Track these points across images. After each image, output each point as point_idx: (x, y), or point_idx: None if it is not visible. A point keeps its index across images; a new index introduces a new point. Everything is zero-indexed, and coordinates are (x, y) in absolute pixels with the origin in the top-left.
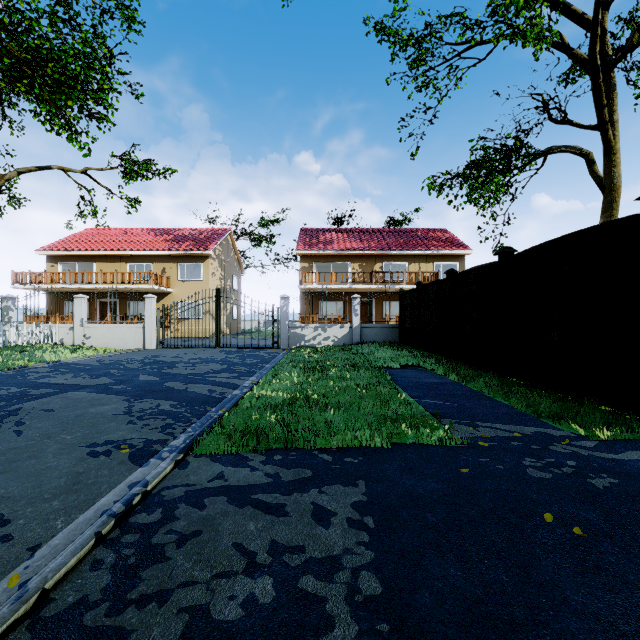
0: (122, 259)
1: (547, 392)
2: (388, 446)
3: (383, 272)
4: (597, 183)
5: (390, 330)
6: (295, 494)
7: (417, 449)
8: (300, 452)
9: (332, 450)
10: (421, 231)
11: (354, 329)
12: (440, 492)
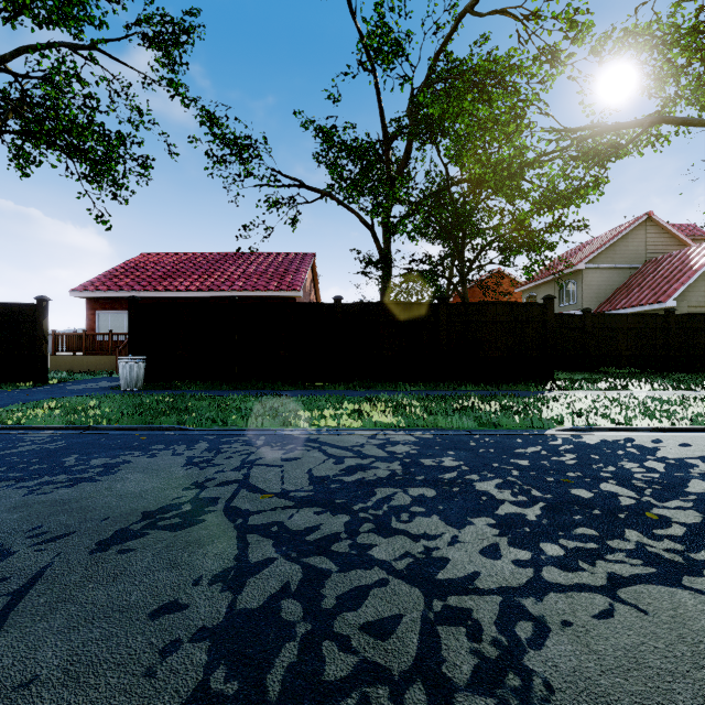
0: None
1: None
2: None
3: None
4: None
5: None
6: None
7: None
8: None
9: None
10: None
11: None
12: None
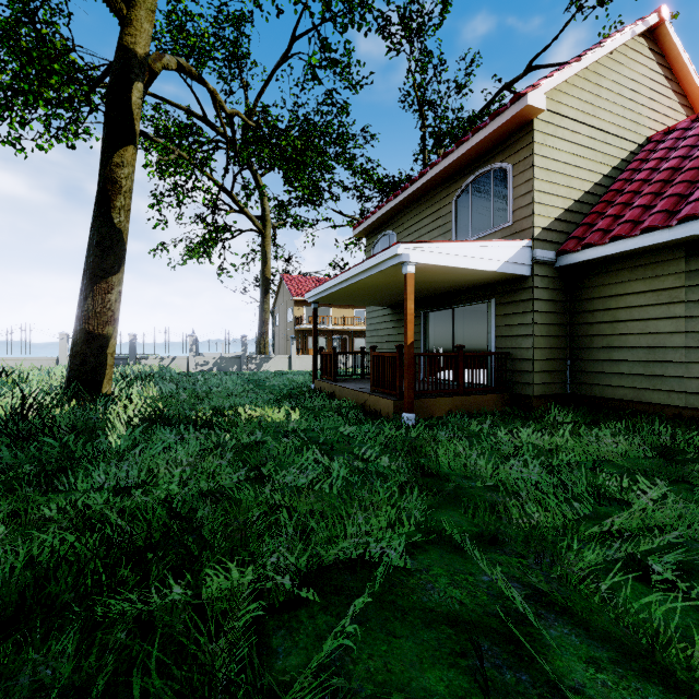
0: (350, 306)
1: None
2: None
3: None
4: None
5: None
6: None
7: None
8: None
9: None
10: None
11: None
12: None
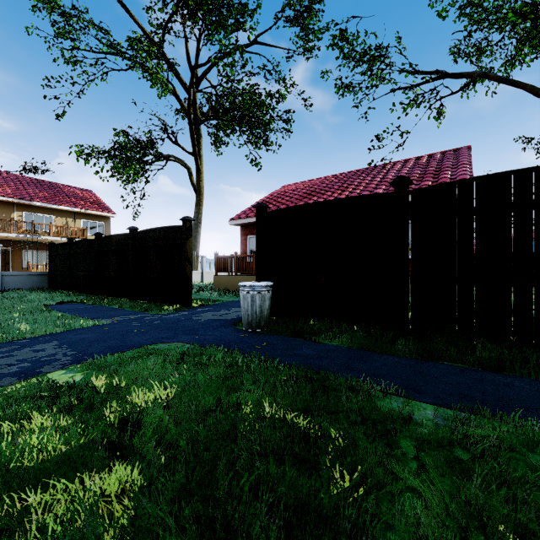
0: None
1: (152, 303)
2: (65, 331)
3: (25, 222)
4: (193, 188)
5: (38, 277)
6: (16, 351)
7: (82, 329)
8: (3, 343)
9: (27, 338)
10: (68, 188)
11: None
12: (96, 335)
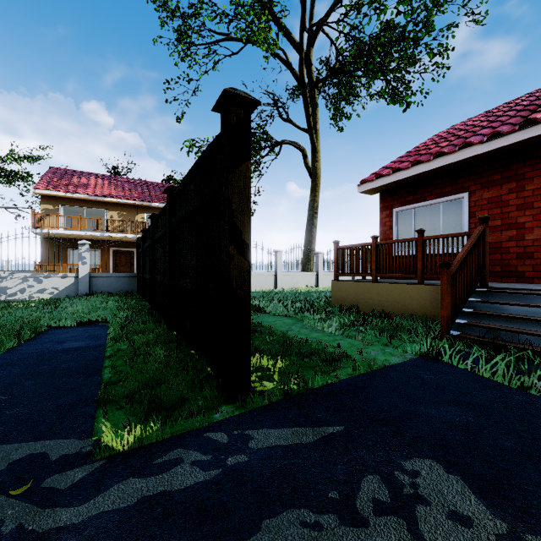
0: None
1: (181, 350)
2: None
3: (141, 222)
4: (308, 171)
5: (127, 279)
6: None
7: None
8: None
9: None
10: None
11: (81, 279)
12: None
